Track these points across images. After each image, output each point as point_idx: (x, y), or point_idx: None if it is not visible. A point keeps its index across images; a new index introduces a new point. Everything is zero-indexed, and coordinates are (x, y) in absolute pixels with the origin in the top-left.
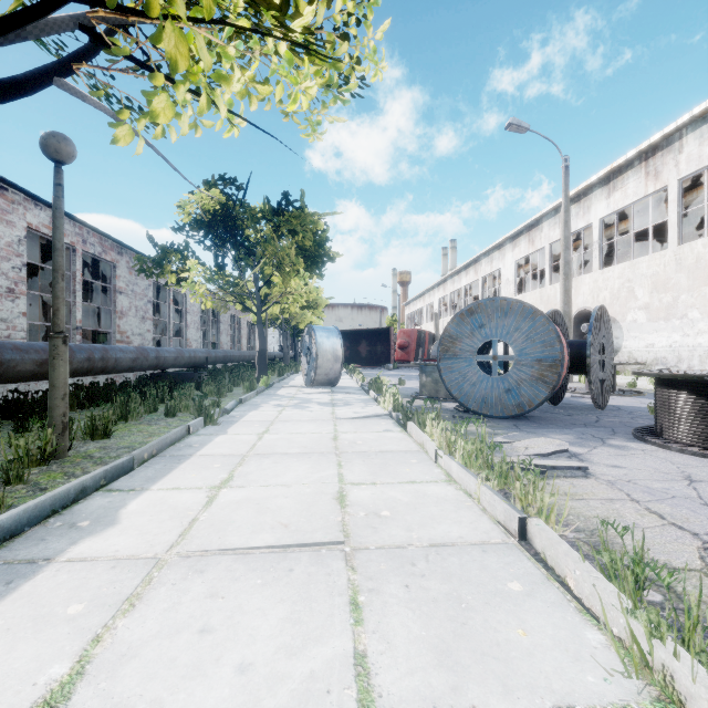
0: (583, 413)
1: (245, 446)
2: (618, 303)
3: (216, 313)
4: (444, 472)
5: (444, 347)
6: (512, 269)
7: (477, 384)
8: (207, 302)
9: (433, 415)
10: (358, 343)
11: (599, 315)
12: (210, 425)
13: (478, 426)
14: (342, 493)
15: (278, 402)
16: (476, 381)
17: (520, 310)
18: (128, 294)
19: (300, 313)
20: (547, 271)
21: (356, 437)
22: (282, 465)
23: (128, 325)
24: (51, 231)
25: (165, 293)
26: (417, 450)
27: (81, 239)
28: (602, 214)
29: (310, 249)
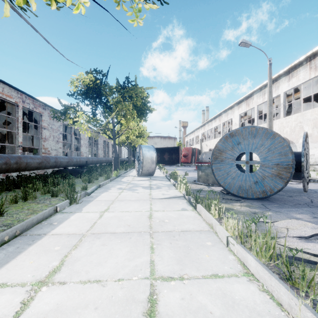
0: (297, 194)
1: (87, 224)
2: (294, 134)
3: (96, 140)
4: (238, 260)
5: (215, 156)
6: (238, 118)
7: (236, 178)
8: (88, 133)
9: (215, 202)
10: (164, 154)
11: (306, 137)
12: (74, 204)
13: (240, 205)
14: (152, 298)
15: (120, 186)
16: (235, 176)
17: (264, 133)
18: (49, 129)
19: (136, 139)
20: (256, 119)
21: (164, 215)
22: (107, 248)
23: (49, 145)
24: (3, 95)
25: (69, 129)
26: (208, 230)
27: (21, 100)
28: (285, 89)
29: (140, 106)
